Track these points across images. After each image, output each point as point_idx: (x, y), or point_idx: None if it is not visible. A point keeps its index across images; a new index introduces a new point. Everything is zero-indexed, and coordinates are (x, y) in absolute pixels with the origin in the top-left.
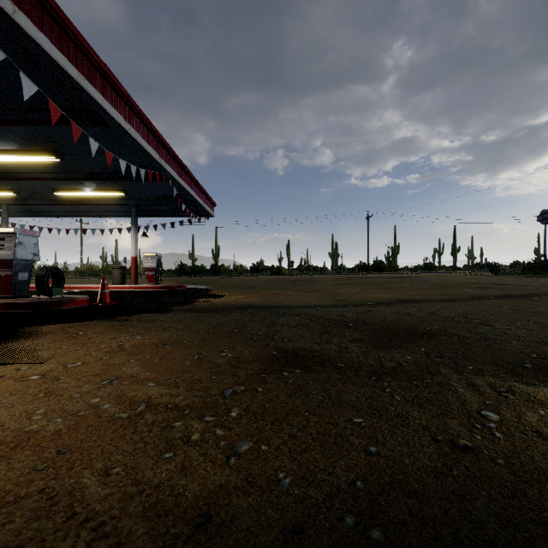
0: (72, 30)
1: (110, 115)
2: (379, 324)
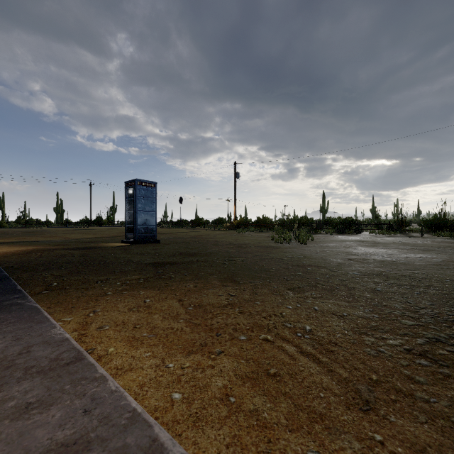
0: None
1: None
2: (84, 241)
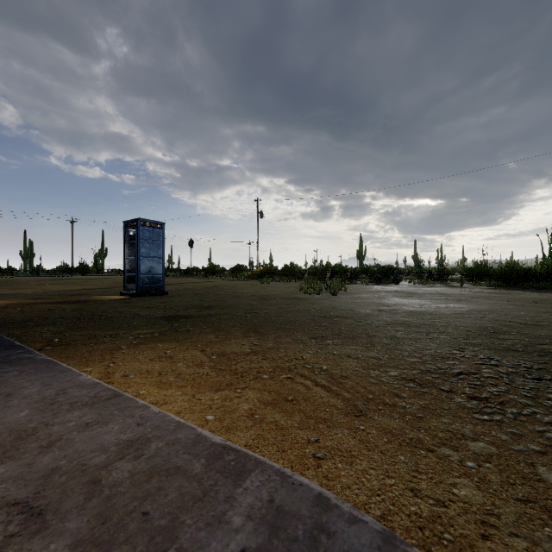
0: None
1: None
2: (70, 294)
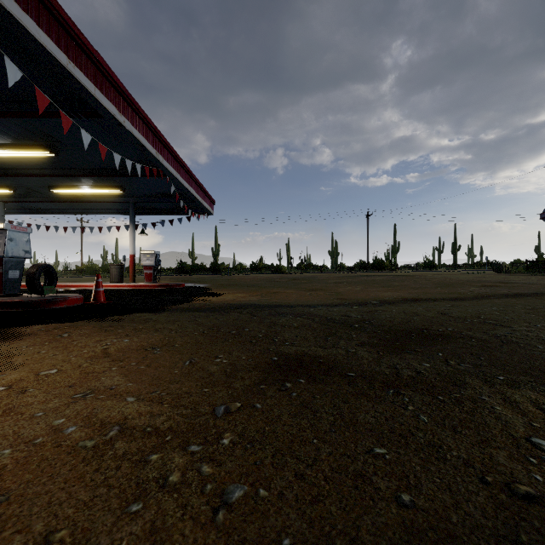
0: (61, 13)
1: (103, 106)
2: (387, 324)
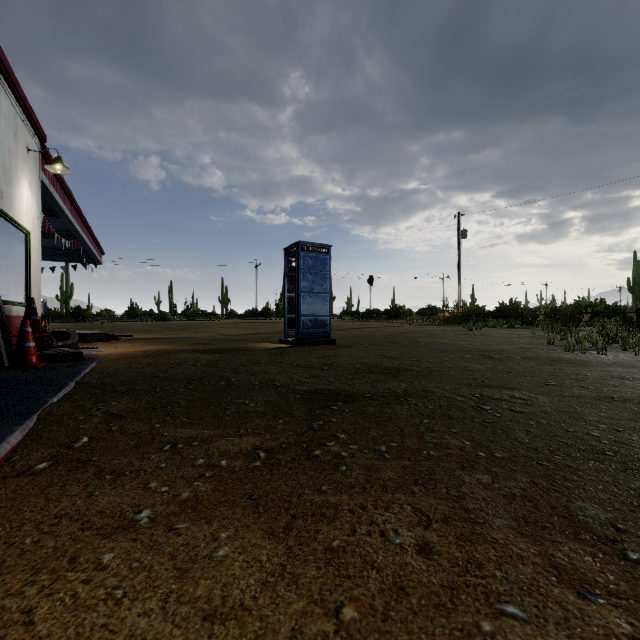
0: (64, 183)
1: (68, 217)
2: (234, 339)
